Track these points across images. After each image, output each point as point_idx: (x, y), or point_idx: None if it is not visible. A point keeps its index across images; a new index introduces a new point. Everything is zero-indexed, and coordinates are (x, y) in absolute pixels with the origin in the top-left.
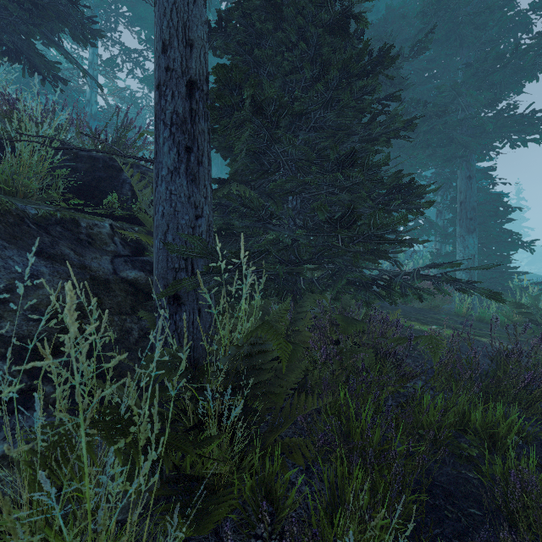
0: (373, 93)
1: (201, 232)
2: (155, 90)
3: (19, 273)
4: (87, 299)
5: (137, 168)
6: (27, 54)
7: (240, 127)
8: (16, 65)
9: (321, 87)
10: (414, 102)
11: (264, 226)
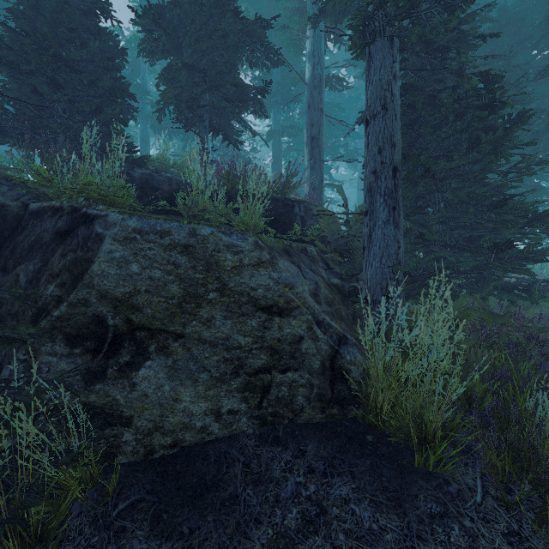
0: (514, 148)
1: (400, 256)
2: (370, 173)
3: (313, 281)
4: (332, 295)
5: (302, 204)
6: (225, 130)
7: (414, 185)
8: (209, 135)
9: (475, 154)
10: (537, 111)
11: (429, 249)
